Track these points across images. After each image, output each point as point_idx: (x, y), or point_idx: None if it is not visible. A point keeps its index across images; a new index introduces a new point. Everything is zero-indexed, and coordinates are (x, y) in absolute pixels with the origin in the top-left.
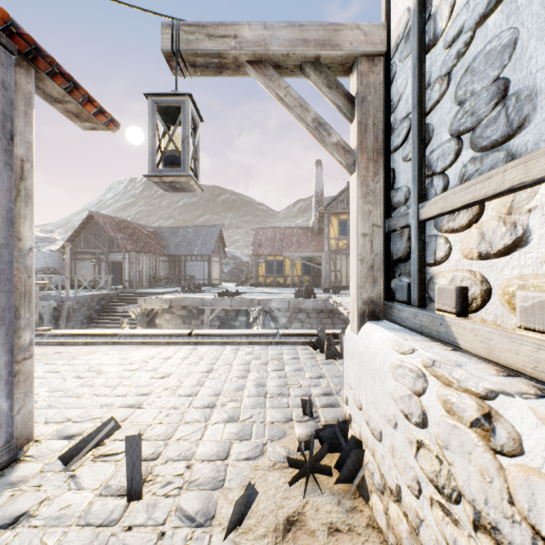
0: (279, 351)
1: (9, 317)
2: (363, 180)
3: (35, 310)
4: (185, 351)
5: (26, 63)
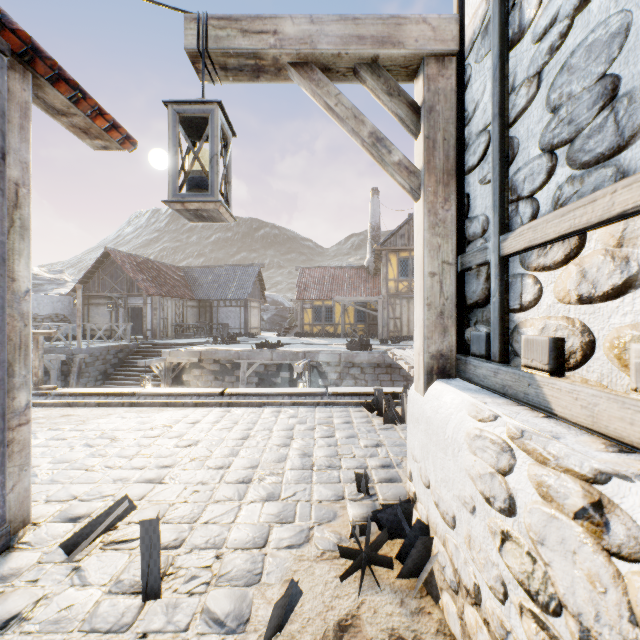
0: (329, 413)
1: (0, 374)
2: (430, 207)
3: (38, 365)
4: (216, 413)
5: (22, 66)
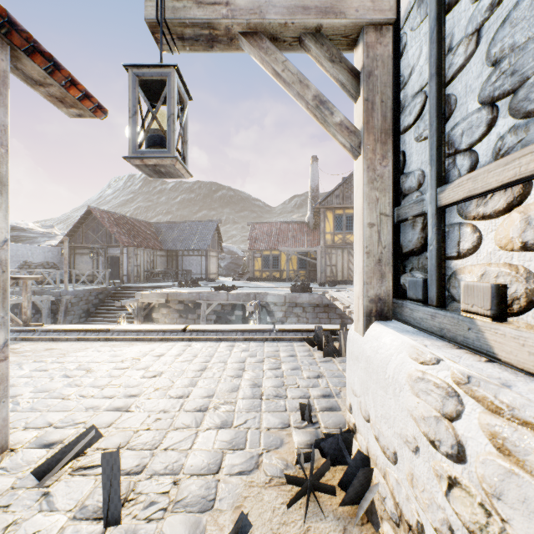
0: (276, 348)
1: None
2: (369, 163)
3: (27, 305)
4: (178, 347)
5: (0, 38)
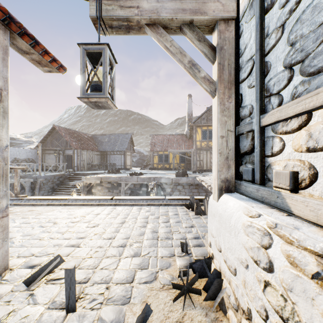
0: (166, 209)
1: None
2: (221, 101)
3: (17, 184)
4: (108, 209)
5: (4, 27)
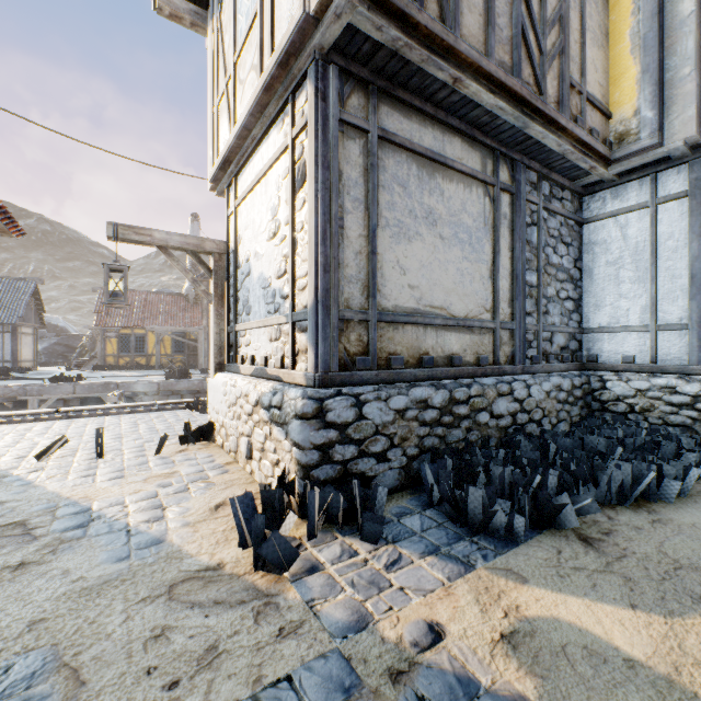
0: (161, 414)
1: None
2: (216, 309)
3: None
4: (62, 423)
5: None
